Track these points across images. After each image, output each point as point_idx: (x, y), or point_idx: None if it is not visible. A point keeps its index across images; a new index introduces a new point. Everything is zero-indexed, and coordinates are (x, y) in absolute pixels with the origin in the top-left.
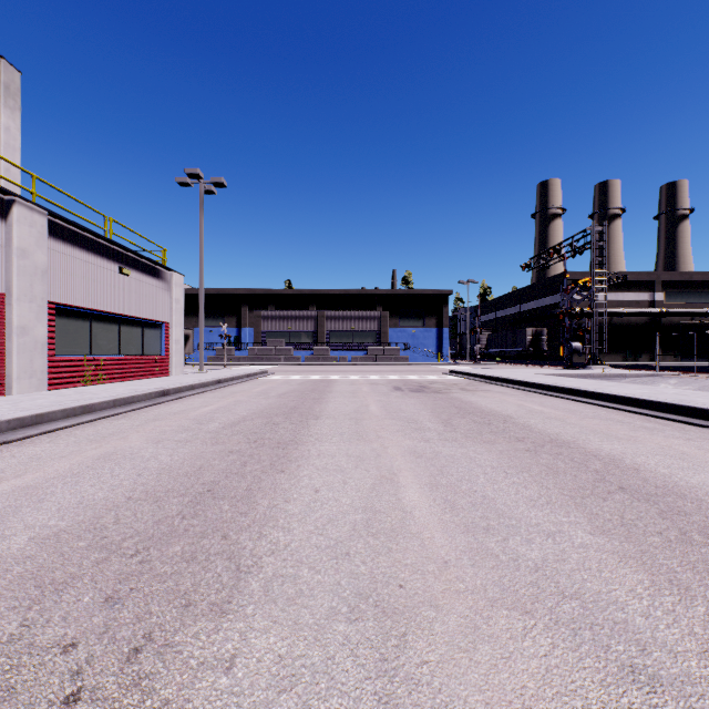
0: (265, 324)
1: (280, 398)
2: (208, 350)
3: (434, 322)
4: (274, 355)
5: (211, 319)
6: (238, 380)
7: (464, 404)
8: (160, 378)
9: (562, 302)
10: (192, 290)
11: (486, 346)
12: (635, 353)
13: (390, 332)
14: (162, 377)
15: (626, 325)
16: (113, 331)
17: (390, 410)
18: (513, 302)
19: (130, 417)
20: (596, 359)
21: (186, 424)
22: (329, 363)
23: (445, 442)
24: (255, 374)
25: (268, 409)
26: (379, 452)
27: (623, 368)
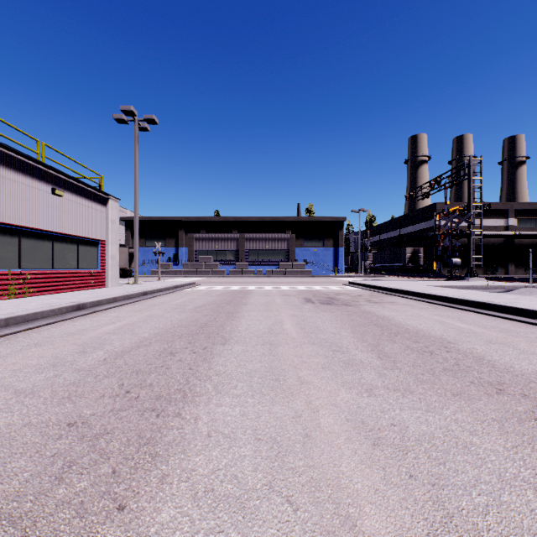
0: (197, 244)
1: (195, 312)
2: (153, 265)
3: (332, 243)
4: (204, 268)
5: (154, 240)
6: (165, 291)
7: (382, 321)
8: (92, 290)
9: (443, 225)
10: (139, 218)
11: (373, 261)
12: (493, 268)
13: (297, 251)
14: (96, 289)
15: (486, 245)
16: (46, 247)
17: (307, 329)
18: (394, 227)
19: (12, 340)
20: (473, 272)
21: (63, 354)
22: (248, 276)
23: (398, 395)
24: (183, 286)
25: (176, 327)
26: (307, 426)
27: (495, 280)
